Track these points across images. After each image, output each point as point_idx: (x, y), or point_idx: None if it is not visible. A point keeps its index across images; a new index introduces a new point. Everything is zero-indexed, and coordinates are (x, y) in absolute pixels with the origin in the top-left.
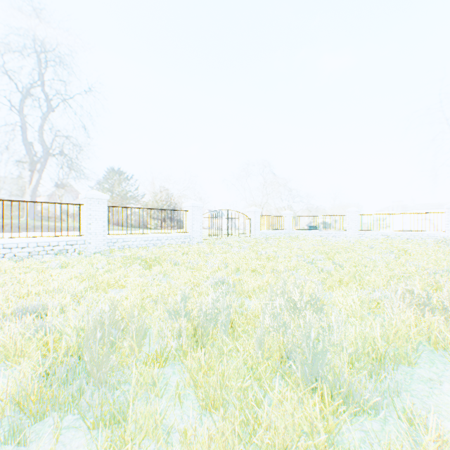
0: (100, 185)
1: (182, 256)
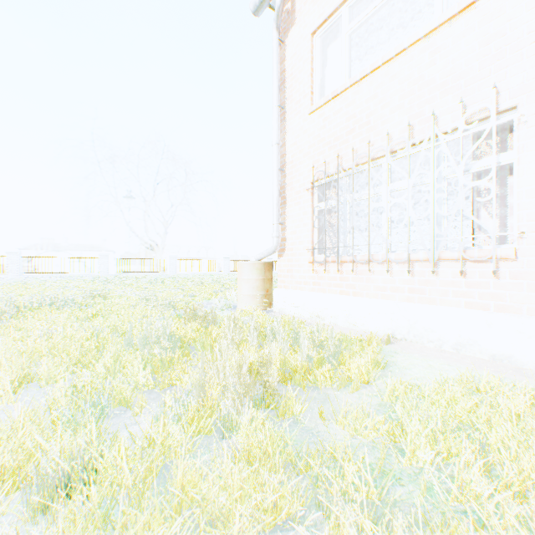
0: None
1: None
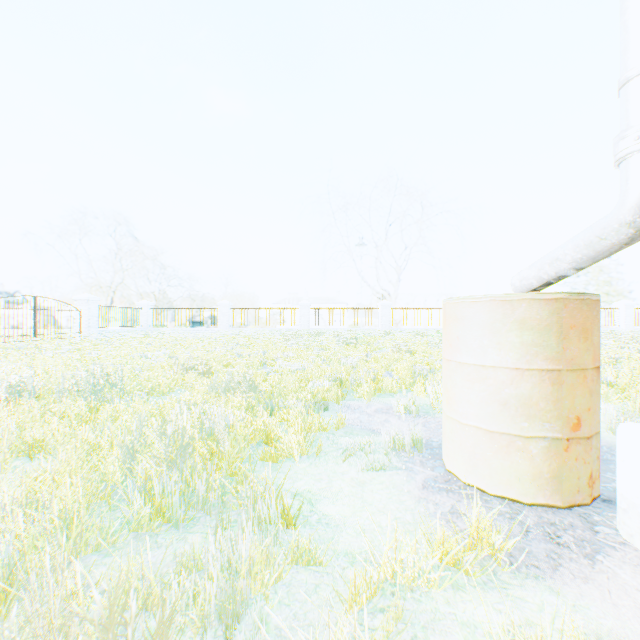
0: None
1: None
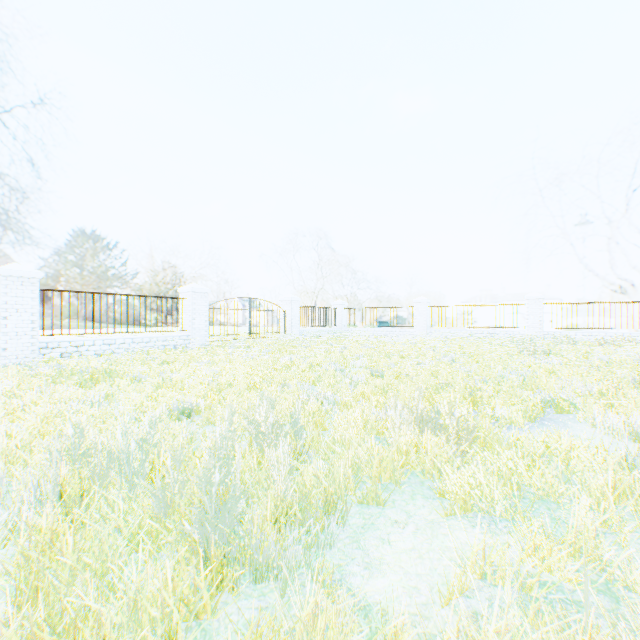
0: (55, 256)
1: (161, 367)
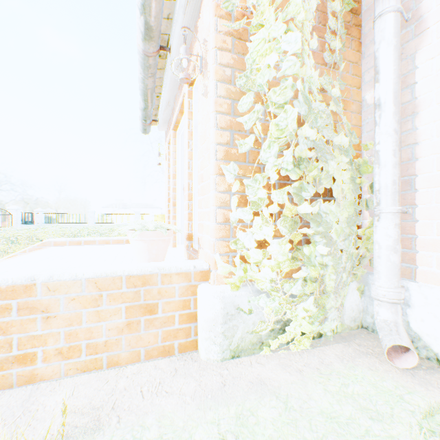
0: None
1: None
